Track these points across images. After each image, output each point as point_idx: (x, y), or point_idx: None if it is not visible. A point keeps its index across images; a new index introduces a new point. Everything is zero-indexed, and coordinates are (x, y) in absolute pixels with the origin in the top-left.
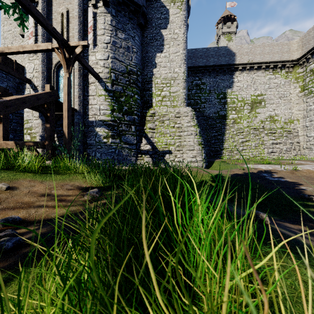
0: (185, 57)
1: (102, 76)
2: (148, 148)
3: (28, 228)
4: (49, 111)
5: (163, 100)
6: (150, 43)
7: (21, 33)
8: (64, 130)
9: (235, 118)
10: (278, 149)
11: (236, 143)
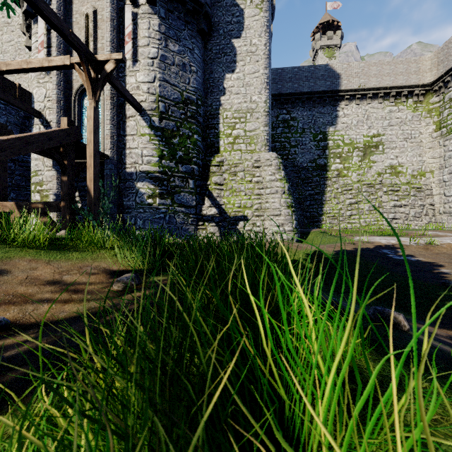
0: (268, 79)
1: (145, 106)
2: (213, 212)
3: (18, 337)
4: (66, 157)
5: (235, 142)
6: (217, 59)
7: (27, 44)
8: (88, 185)
9: (340, 169)
10: (403, 215)
11: (342, 206)
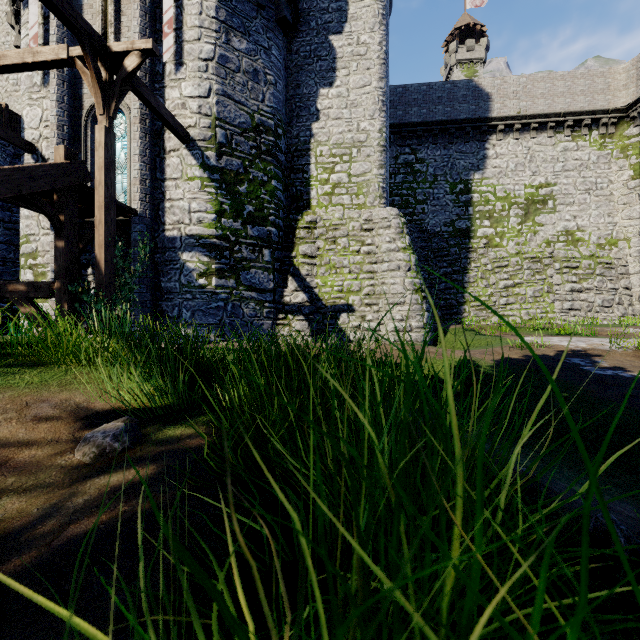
0: (384, 96)
1: (195, 134)
2: (301, 299)
3: None
4: (63, 209)
5: (334, 192)
6: (306, 65)
7: (17, 43)
8: (97, 254)
9: (489, 236)
10: (585, 303)
11: (493, 291)
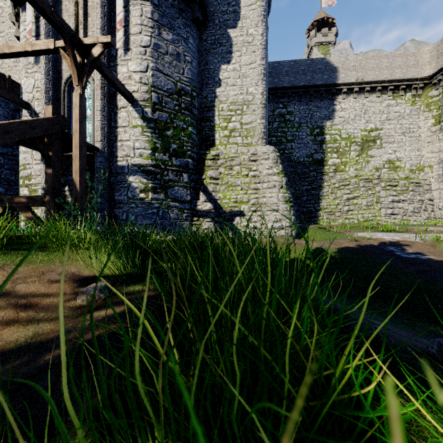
0: (265, 70)
1: (137, 97)
2: (208, 207)
3: None
4: (51, 148)
5: (230, 135)
6: (212, 49)
7: (17, 34)
8: (74, 178)
9: (337, 164)
10: (402, 210)
11: (339, 201)
